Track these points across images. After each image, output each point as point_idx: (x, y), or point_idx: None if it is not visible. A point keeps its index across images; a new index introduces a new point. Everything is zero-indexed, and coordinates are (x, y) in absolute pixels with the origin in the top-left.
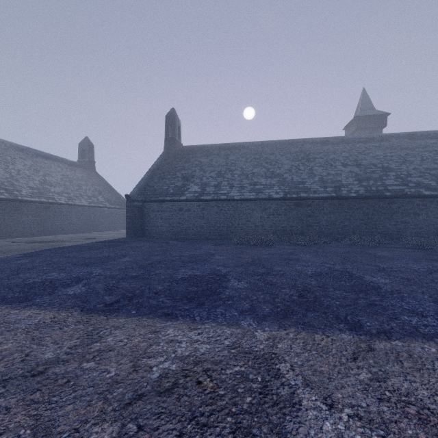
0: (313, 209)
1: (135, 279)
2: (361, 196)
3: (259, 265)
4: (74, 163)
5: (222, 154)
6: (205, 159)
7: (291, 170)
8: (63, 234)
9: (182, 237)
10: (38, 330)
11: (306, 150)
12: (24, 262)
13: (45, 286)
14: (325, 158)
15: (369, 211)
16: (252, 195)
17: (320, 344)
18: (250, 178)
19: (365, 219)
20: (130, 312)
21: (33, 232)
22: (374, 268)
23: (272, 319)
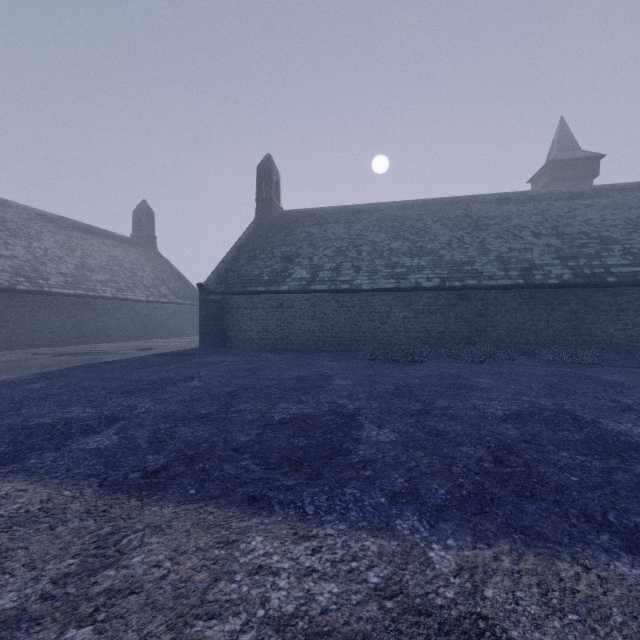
0: (488, 304)
1: (203, 421)
2: (566, 283)
3: (408, 397)
4: (126, 238)
5: (342, 221)
6: (317, 229)
7: (450, 243)
8: (109, 342)
9: (282, 348)
10: (10, 530)
11: (473, 214)
12: (37, 387)
13: (54, 432)
14: (504, 225)
15: (580, 308)
16: (389, 283)
17: (578, 592)
18: (386, 257)
19: (572, 320)
20: (186, 491)
21: (65, 339)
22: (612, 405)
23: (457, 516)
